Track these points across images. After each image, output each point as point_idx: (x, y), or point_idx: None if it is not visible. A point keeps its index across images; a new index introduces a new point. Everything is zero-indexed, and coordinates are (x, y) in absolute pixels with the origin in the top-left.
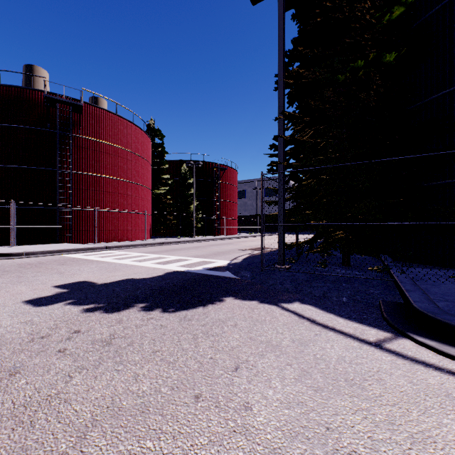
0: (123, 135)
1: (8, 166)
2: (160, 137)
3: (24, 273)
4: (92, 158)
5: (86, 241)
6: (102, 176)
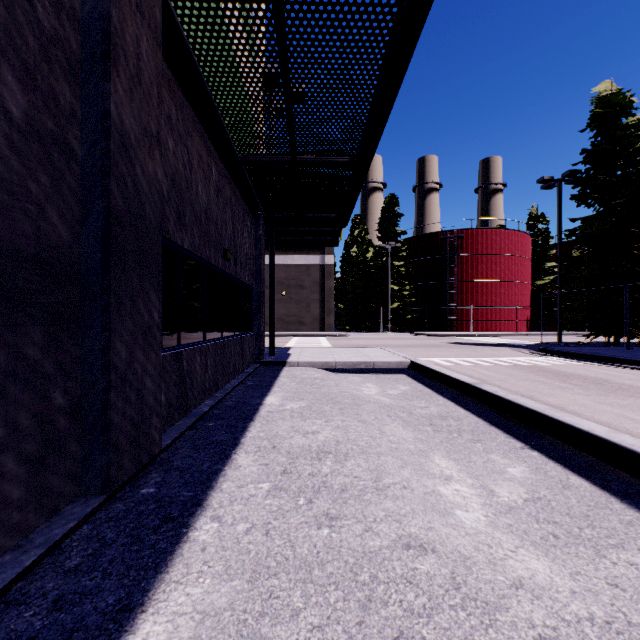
0: (495, 243)
1: (422, 283)
2: (543, 222)
3: (437, 339)
4: (470, 269)
5: (466, 331)
6: (477, 281)
